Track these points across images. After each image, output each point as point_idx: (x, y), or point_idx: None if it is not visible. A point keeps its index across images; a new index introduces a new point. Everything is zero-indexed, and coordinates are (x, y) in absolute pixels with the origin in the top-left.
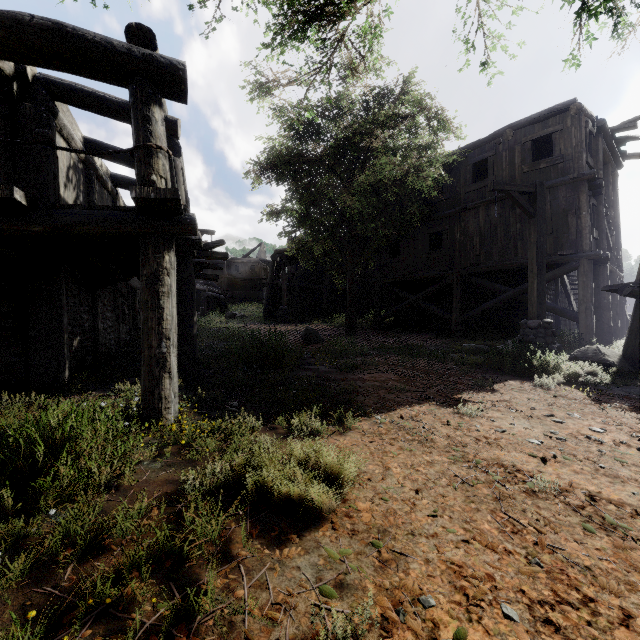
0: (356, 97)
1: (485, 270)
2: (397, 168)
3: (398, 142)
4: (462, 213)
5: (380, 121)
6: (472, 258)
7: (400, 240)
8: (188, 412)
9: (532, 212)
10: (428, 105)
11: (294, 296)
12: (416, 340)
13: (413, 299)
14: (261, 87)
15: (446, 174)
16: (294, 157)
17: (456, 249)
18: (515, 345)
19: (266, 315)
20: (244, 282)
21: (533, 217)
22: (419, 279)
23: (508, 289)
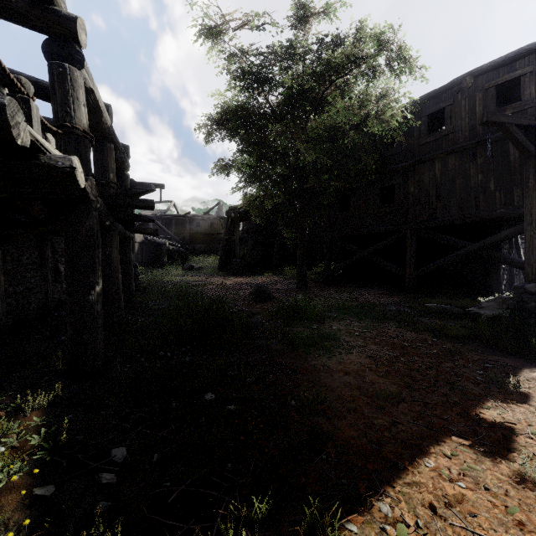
0: (308, 45)
1: (442, 224)
2: (356, 111)
3: (352, 90)
4: (416, 166)
5: (335, 64)
6: (427, 212)
7: (350, 195)
8: (14, 491)
9: (532, 150)
10: (392, 38)
11: (247, 249)
12: (370, 296)
13: (364, 253)
14: (209, 31)
15: (411, 116)
16: (244, 109)
17: (410, 203)
18: (492, 308)
19: (221, 267)
20: (204, 236)
21: (533, 156)
22: (370, 233)
23: (468, 244)
